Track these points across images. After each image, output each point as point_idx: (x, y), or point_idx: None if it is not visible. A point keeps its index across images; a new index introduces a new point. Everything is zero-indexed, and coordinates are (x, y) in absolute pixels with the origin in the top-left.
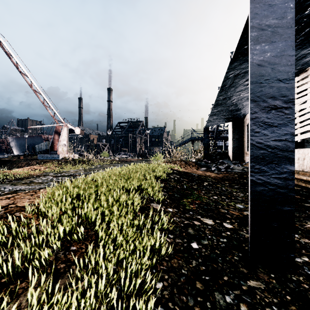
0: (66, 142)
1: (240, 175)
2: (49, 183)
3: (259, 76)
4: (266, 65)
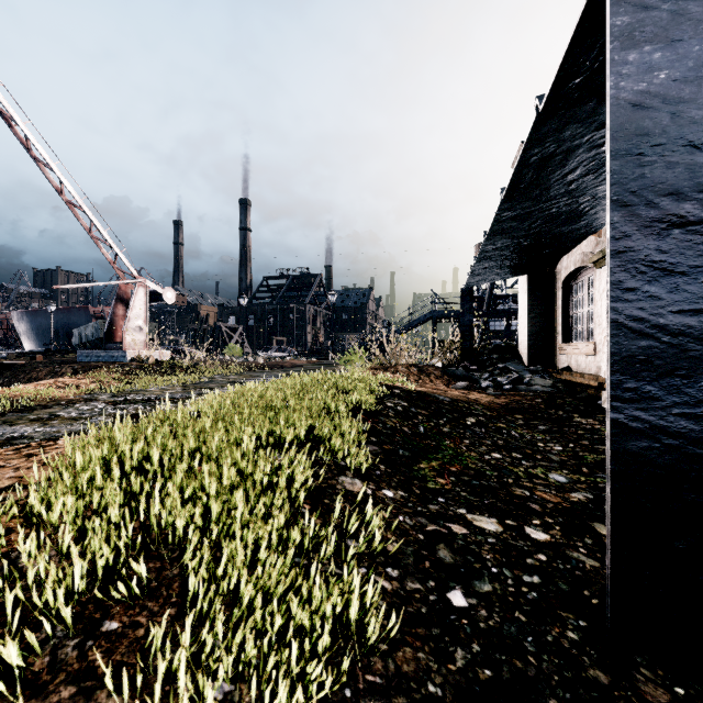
0: (143, 321)
1: (549, 399)
2: (94, 419)
3: (636, 135)
4: (656, 105)
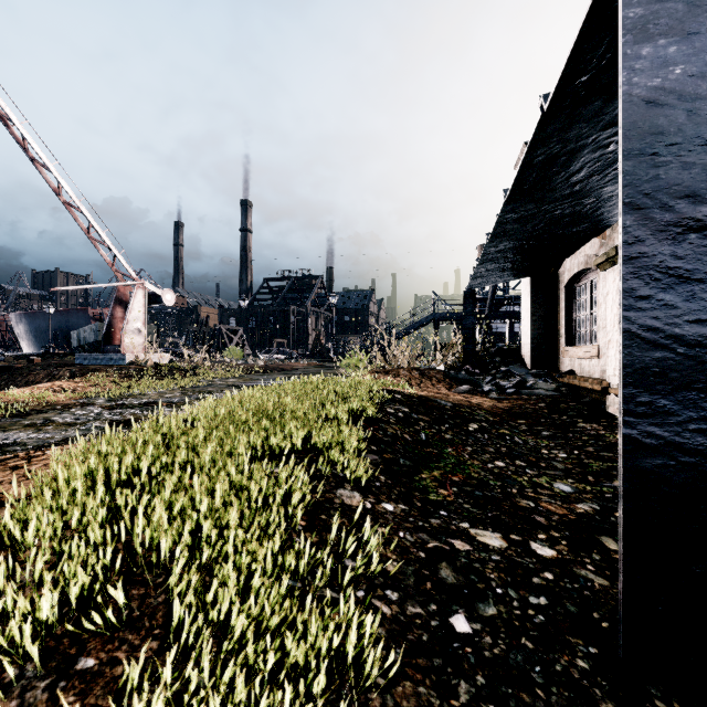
0: (142, 324)
1: (553, 404)
2: (89, 425)
3: (650, 134)
4: (671, 102)
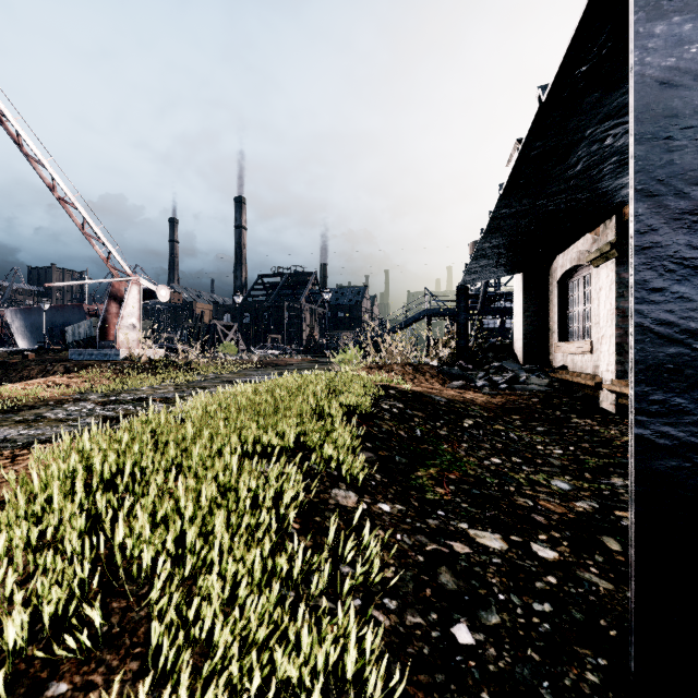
0: (137, 319)
1: (546, 399)
2: (81, 421)
3: (663, 117)
4: (687, 83)
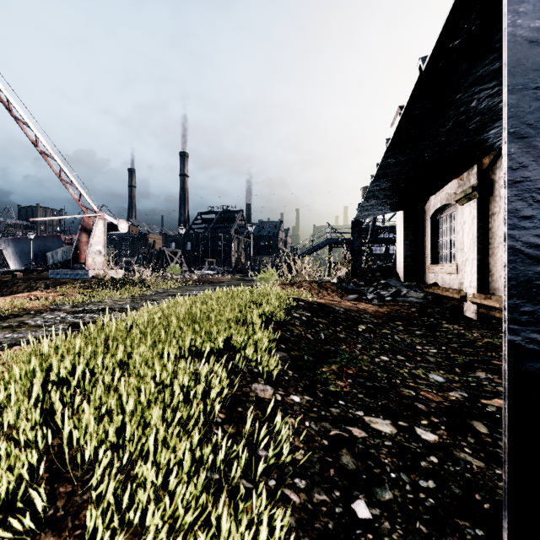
0: (102, 247)
1: (422, 309)
2: (55, 326)
3: (532, 70)
4: None
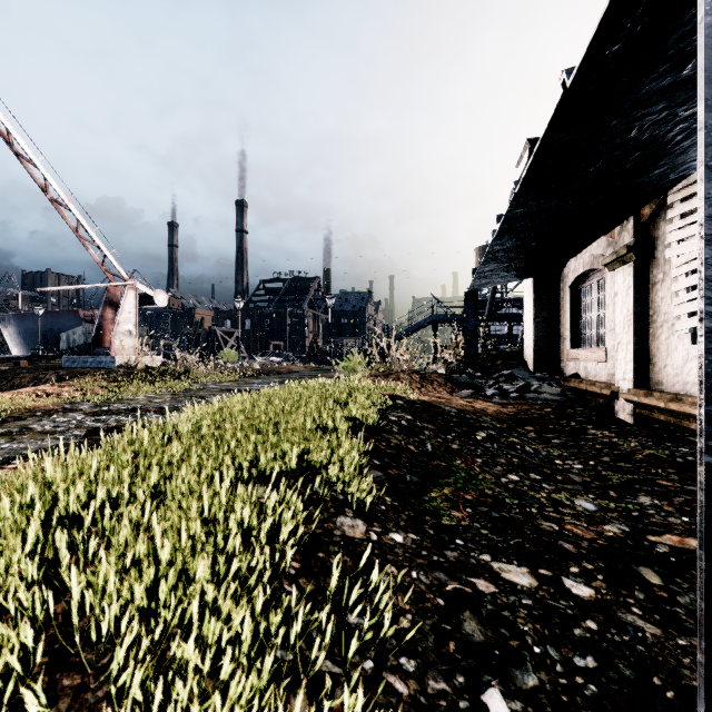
0: (133, 325)
1: (559, 409)
2: (69, 433)
3: None
4: None
